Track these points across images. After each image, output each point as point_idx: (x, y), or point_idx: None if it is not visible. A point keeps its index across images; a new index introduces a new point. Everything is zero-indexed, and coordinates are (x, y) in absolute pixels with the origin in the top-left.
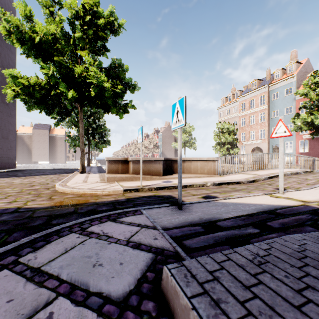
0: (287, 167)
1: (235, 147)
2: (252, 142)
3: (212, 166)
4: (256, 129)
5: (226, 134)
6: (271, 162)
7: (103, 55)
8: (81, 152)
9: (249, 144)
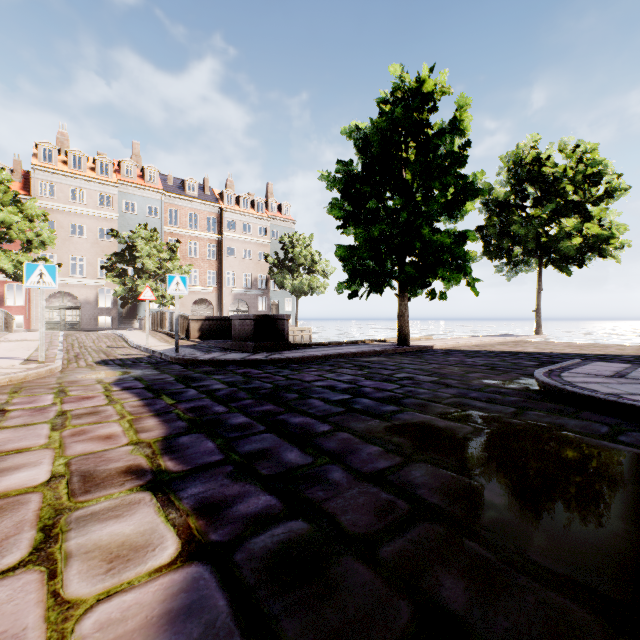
0: None
1: None
2: None
3: None
4: None
5: None
6: None
7: None
8: None
9: None
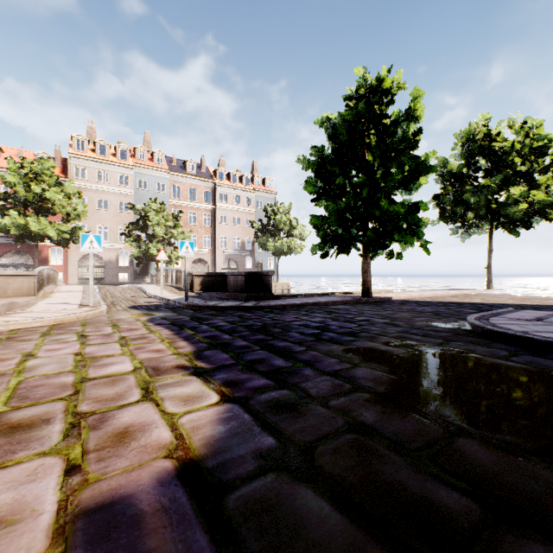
0: None
1: None
2: None
3: (26, 283)
4: None
5: None
6: None
7: None
8: None
9: None
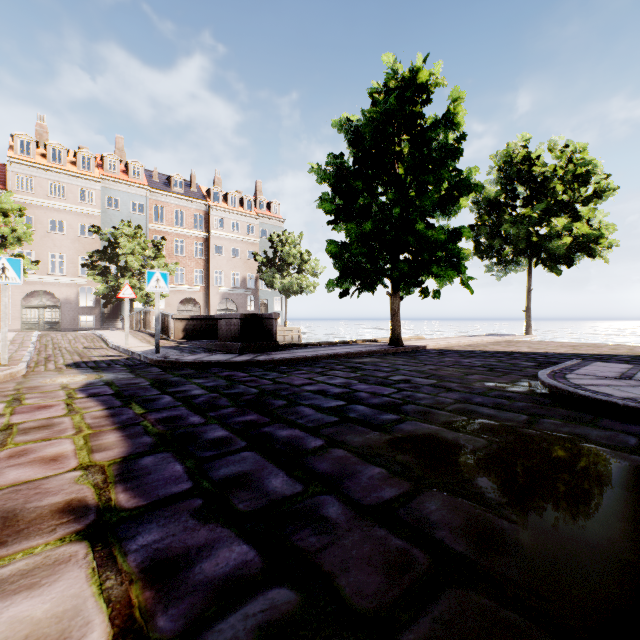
0: None
1: None
2: None
3: None
4: None
5: None
6: None
7: None
8: None
9: None
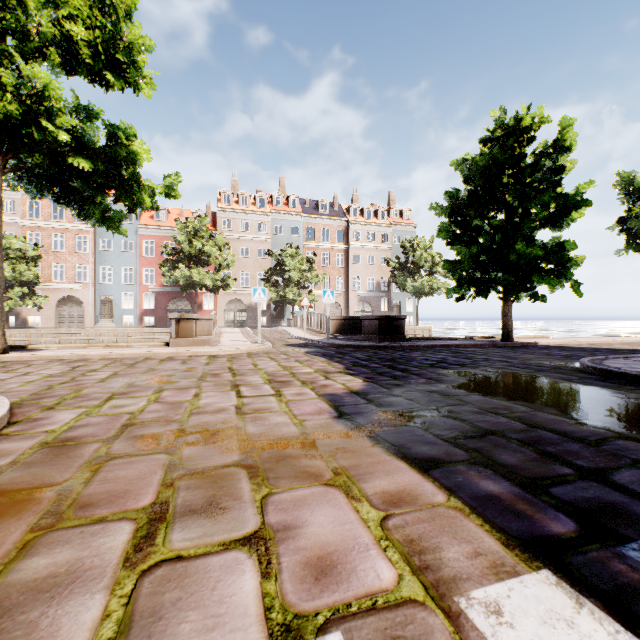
0: (159, 329)
1: (30, 292)
2: (62, 286)
3: (206, 326)
4: (70, 262)
5: (22, 263)
6: (101, 323)
7: (57, 77)
8: (2, 295)
9: (53, 289)
